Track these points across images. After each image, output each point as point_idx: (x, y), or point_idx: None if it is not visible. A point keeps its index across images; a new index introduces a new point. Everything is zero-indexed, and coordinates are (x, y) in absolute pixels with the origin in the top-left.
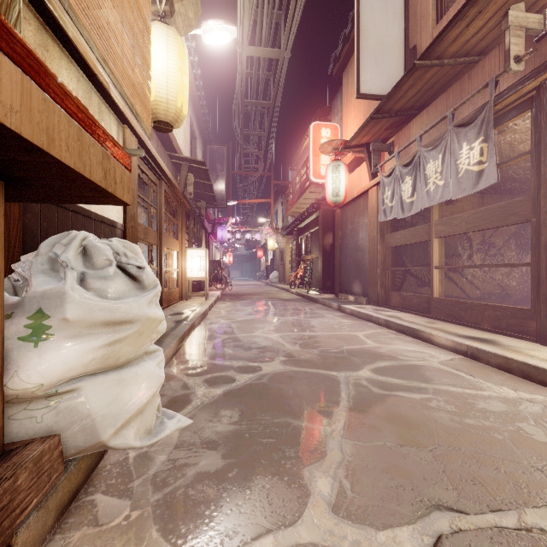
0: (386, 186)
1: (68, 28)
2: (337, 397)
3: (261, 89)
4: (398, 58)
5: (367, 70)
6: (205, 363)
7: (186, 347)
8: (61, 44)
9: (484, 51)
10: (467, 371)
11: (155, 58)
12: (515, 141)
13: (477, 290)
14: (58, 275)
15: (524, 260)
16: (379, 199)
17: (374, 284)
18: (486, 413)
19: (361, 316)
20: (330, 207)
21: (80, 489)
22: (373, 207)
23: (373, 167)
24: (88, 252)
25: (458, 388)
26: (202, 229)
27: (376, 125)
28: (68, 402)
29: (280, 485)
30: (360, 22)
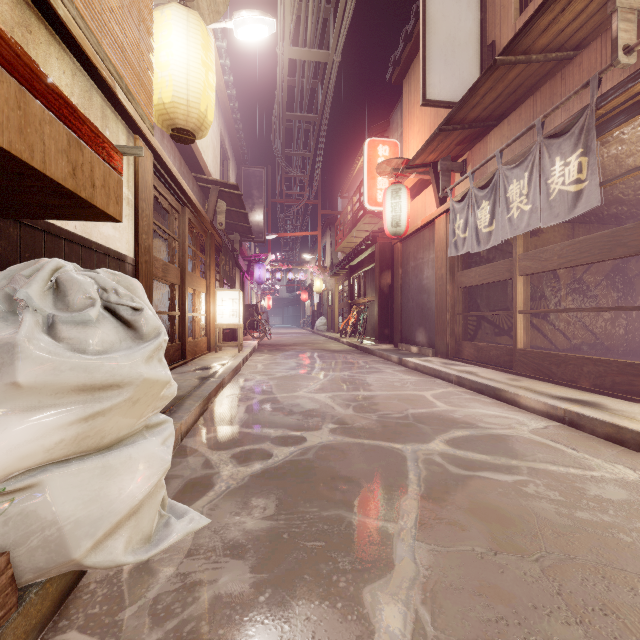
0: (458, 214)
1: (58, 4)
2: (403, 479)
3: (305, 100)
4: (473, 57)
5: (434, 71)
6: (235, 432)
7: (212, 411)
8: (49, 26)
9: (581, 45)
10: (568, 443)
11: (173, 49)
12: (618, 157)
13: (566, 339)
14: (18, 320)
15: (623, 303)
16: (449, 229)
17: (443, 332)
18: (602, 502)
19: (427, 371)
20: (388, 240)
21: (47, 623)
22: (440, 239)
23: (441, 191)
24: (61, 287)
25: (560, 467)
26: (235, 267)
27: (445, 139)
28: (23, 503)
29: (331, 616)
30: (426, 13)
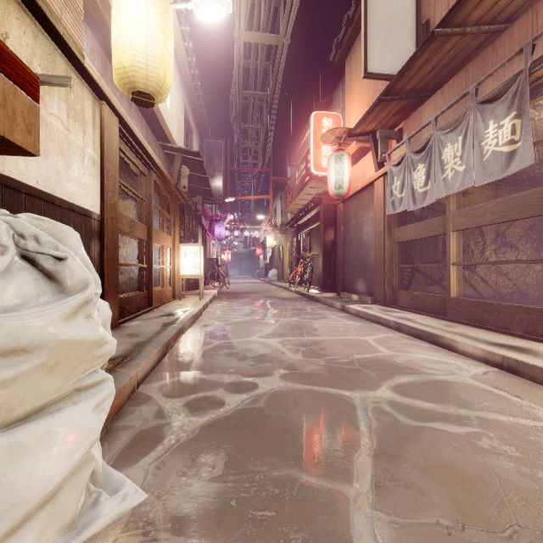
0: (395, 176)
1: None
2: (355, 430)
3: (259, 79)
4: (409, 34)
5: (375, 47)
6: (190, 378)
7: (171, 356)
8: None
9: (511, 18)
10: (510, 390)
11: (132, 15)
12: None
13: (490, 288)
14: None
15: (540, 256)
16: (387, 190)
17: (381, 282)
18: None
19: (367, 317)
20: (331, 202)
21: None
22: (379, 199)
23: (379, 156)
24: None
25: (508, 417)
26: (198, 225)
27: (384, 109)
28: None
29: None
30: None
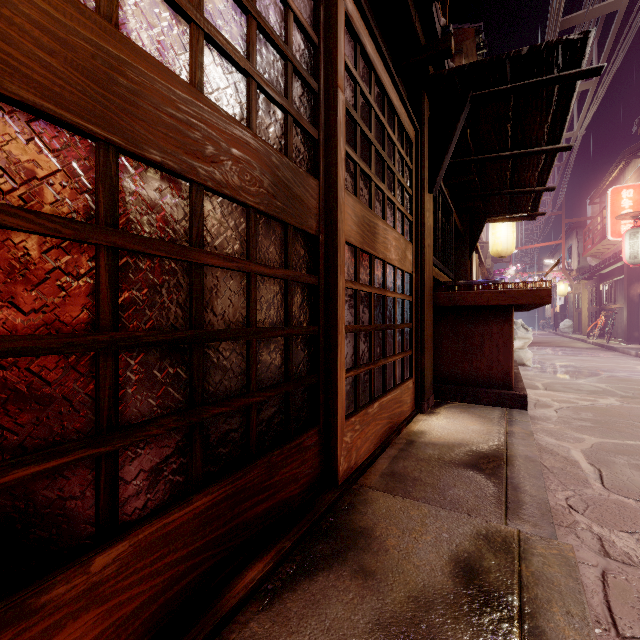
0: None
1: None
2: (598, 375)
3: None
4: None
5: None
6: None
7: None
8: None
9: None
10: None
11: (502, 232)
12: None
13: None
14: None
15: None
16: None
17: None
18: None
19: None
20: None
21: None
22: None
23: None
24: (515, 323)
25: None
26: None
27: None
28: (517, 353)
29: (570, 379)
30: None
